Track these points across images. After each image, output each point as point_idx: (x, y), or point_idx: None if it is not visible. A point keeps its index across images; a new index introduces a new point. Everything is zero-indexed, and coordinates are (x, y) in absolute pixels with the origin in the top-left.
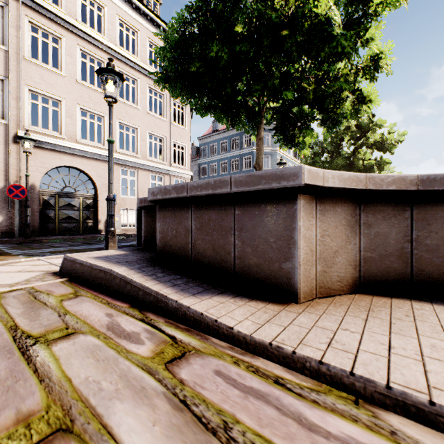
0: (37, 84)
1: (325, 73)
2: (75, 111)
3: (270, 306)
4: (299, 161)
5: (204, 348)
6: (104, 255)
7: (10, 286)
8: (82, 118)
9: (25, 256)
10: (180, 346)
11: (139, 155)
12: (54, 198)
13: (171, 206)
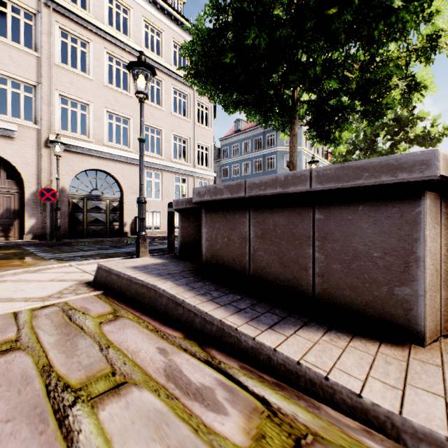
0: (66, 88)
1: (371, 57)
2: (103, 114)
3: (386, 351)
4: (325, 161)
5: (324, 430)
6: (141, 264)
7: (42, 300)
8: (109, 121)
9: (56, 260)
10: (283, 422)
11: (164, 156)
12: (82, 201)
13: (222, 208)
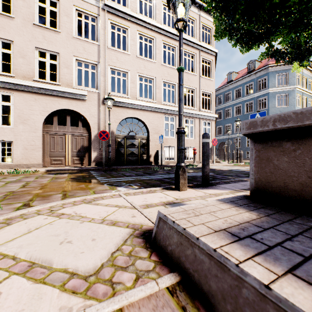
0: (114, 63)
1: None
2: (136, 78)
3: None
4: None
5: None
6: (232, 225)
7: (84, 288)
8: (140, 82)
9: (108, 185)
10: None
11: (177, 104)
12: (123, 140)
13: None
